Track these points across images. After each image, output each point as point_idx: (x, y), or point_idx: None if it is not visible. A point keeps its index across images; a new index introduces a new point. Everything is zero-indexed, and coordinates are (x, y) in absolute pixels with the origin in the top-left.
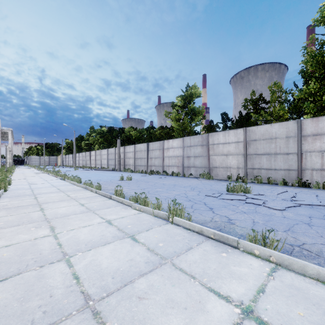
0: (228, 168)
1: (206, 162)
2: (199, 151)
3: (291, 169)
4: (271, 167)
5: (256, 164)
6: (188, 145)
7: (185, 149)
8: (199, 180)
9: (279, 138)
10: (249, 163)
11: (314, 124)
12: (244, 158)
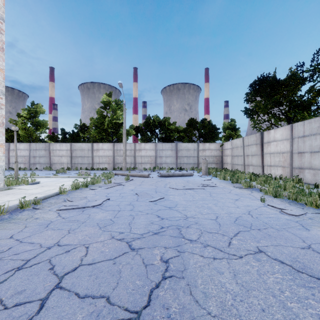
0: (62, 163)
1: (48, 160)
2: (43, 153)
3: (90, 163)
4: (82, 162)
5: (76, 161)
6: (34, 149)
7: (31, 151)
8: (43, 171)
9: (85, 150)
10: (73, 161)
11: (97, 145)
12: (70, 158)
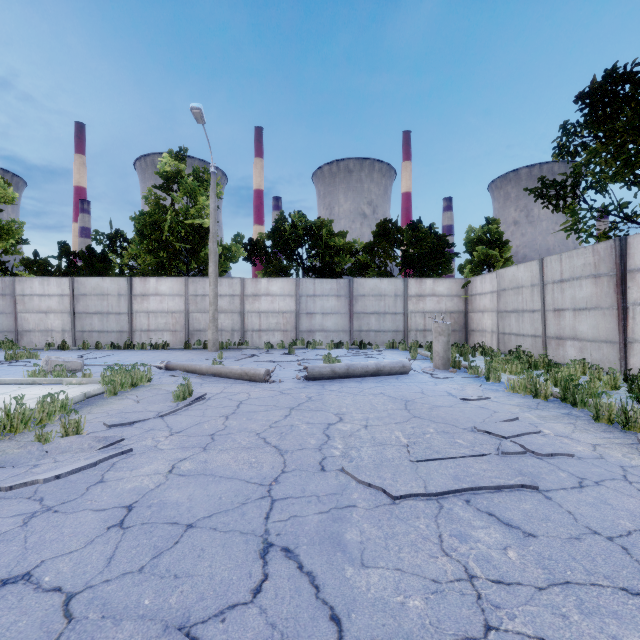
0: (49, 331)
1: (11, 323)
2: None
3: (124, 331)
4: (104, 329)
5: (87, 325)
6: None
7: None
8: None
9: (112, 296)
10: (78, 325)
11: (143, 284)
12: (71, 317)
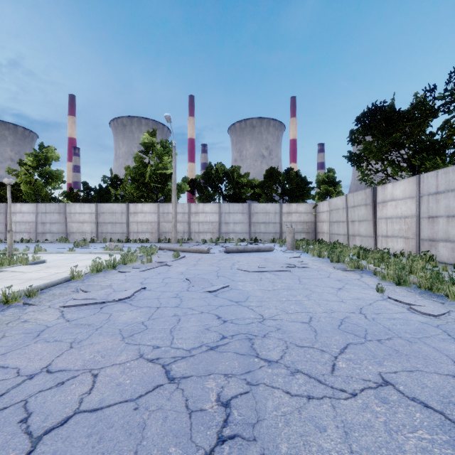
0: (84, 233)
1: (64, 228)
2: (57, 218)
3: (124, 232)
4: (113, 231)
5: (104, 229)
6: (43, 212)
7: (39, 215)
8: (55, 244)
9: (118, 213)
10: (99, 229)
11: (134, 206)
12: (96, 225)
